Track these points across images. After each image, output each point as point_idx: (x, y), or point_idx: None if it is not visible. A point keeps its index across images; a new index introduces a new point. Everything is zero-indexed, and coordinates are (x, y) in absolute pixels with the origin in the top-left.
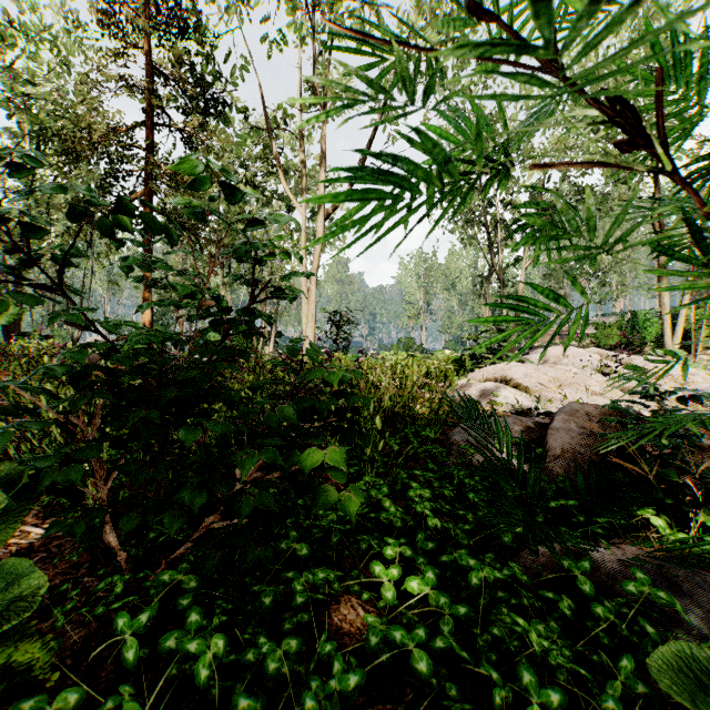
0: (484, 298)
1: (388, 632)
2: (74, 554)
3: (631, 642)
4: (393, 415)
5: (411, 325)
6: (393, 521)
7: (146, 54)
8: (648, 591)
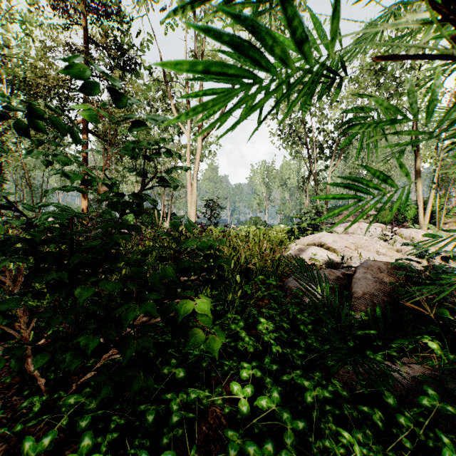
0: (305, 192)
1: (244, 447)
2: (9, 377)
3: (428, 446)
4: (247, 269)
5: (258, 209)
6: (247, 348)
7: (84, 29)
8: (438, 405)
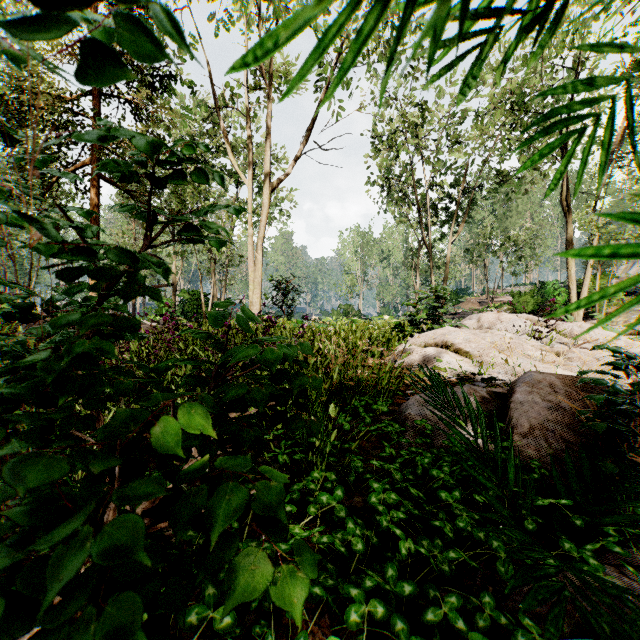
0: (415, 269)
1: None
2: None
3: None
4: (341, 386)
5: (349, 293)
6: (352, 543)
7: None
8: None
